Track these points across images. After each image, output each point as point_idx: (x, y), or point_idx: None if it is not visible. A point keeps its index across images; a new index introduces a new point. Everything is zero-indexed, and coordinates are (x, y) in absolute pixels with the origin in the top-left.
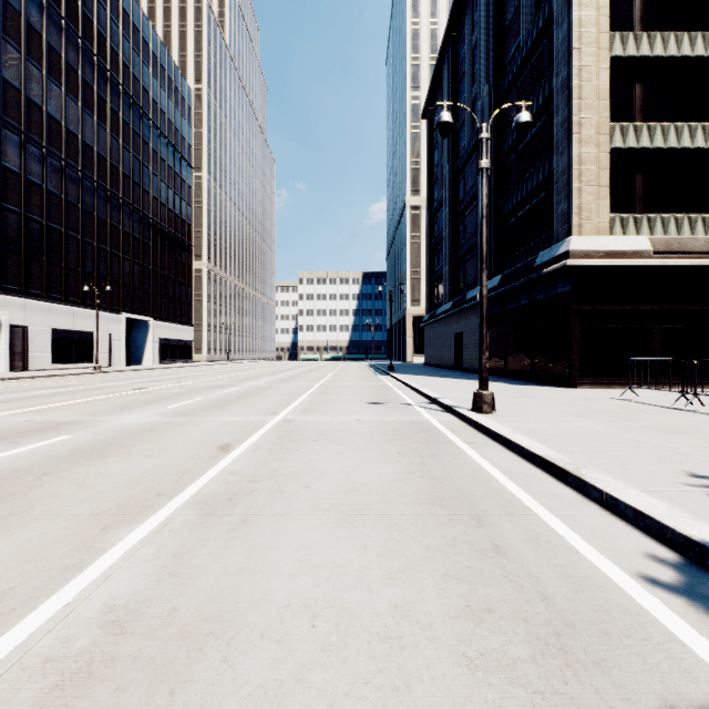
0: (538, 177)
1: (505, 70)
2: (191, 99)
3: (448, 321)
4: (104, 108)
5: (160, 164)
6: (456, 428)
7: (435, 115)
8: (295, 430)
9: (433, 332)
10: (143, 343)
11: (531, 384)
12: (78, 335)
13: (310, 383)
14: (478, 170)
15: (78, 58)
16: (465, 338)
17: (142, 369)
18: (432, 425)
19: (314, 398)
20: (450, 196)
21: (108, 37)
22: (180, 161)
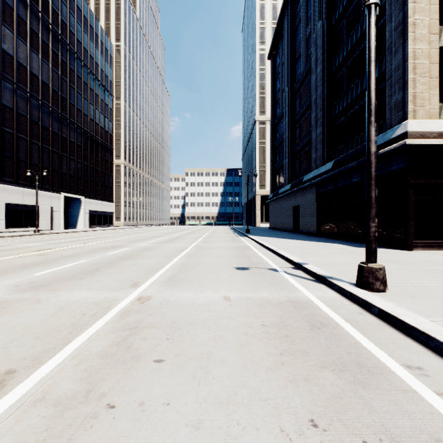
0: None
1: (335, 7)
2: (112, 50)
3: (287, 198)
4: (47, 49)
5: (89, 92)
6: (355, 317)
7: (277, 57)
8: (141, 323)
9: (276, 206)
10: (77, 214)
11: None
12: (26, 207)
13: (187, 244)
14: (364, 7)
15: (26, 12)
16: (302, 209)
17: (72, 232)
18: (320, 311)
19: (185, 261)
20: (289, 109)
21: (50, 0)
22: (104, 91)
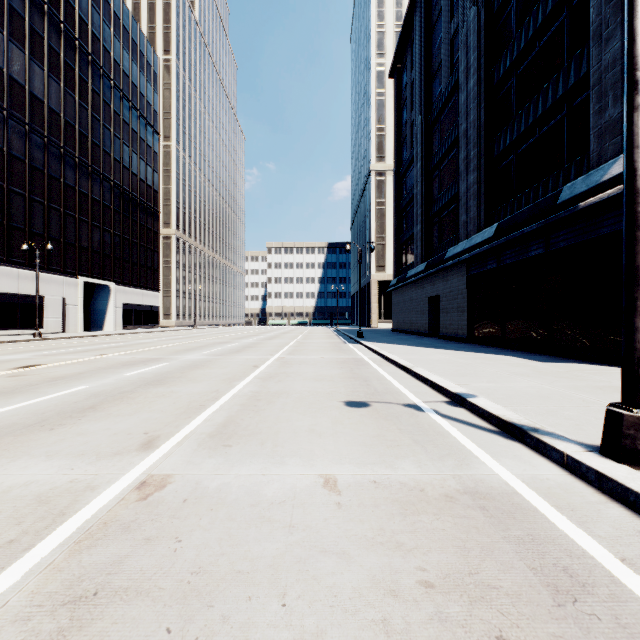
0: (557, 92)
1: None
2: (157, 66)
3: (420, 284)
4: (57, 60)
5: (122, 127)
6: None
7: (404, 72)
8: (114, 578)
9: (402, 297)
10: (104, 309)
11: (558, 360)
12: (24, 299)
13: (264, 356)
14: None
15: (24, 3)
16: (444, 301)
17: (93, 335)
18: (550, 529)
19: (256, 387)
20: (422, 149)
21: None
22: (145, 126)
